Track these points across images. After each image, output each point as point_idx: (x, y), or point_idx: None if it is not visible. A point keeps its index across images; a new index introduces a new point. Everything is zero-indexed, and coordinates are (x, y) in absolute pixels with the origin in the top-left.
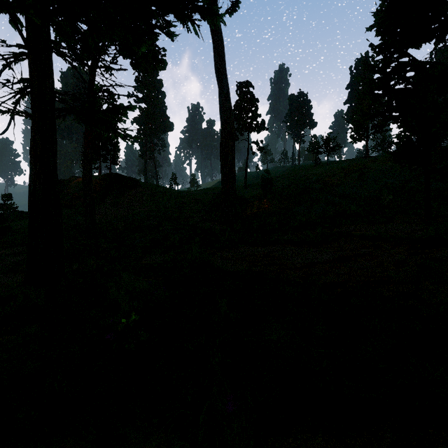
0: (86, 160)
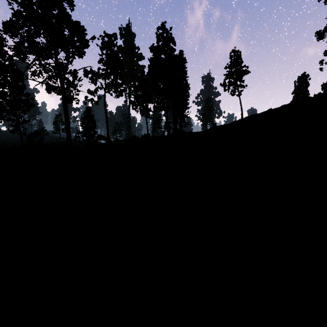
0: None
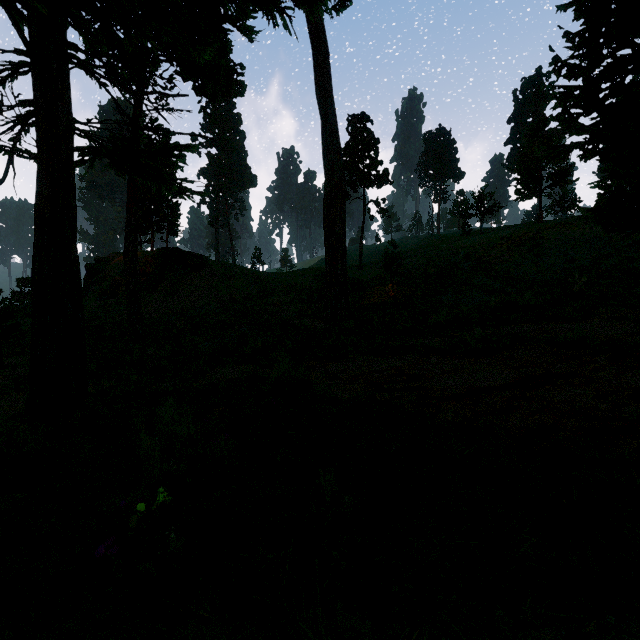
0: (129, 228)
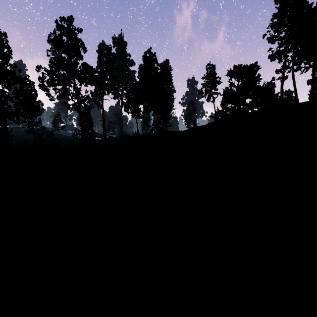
0: None
